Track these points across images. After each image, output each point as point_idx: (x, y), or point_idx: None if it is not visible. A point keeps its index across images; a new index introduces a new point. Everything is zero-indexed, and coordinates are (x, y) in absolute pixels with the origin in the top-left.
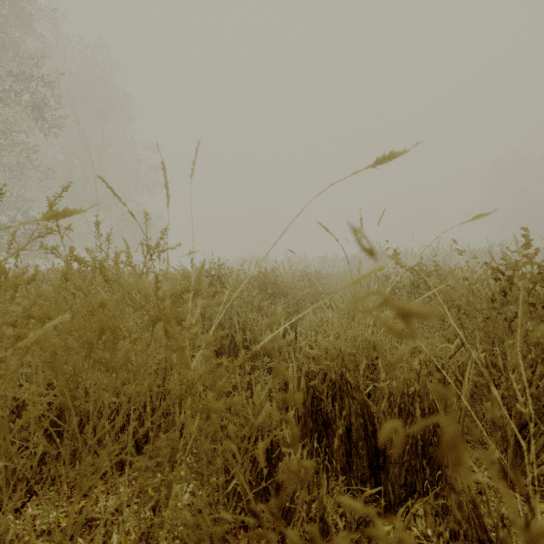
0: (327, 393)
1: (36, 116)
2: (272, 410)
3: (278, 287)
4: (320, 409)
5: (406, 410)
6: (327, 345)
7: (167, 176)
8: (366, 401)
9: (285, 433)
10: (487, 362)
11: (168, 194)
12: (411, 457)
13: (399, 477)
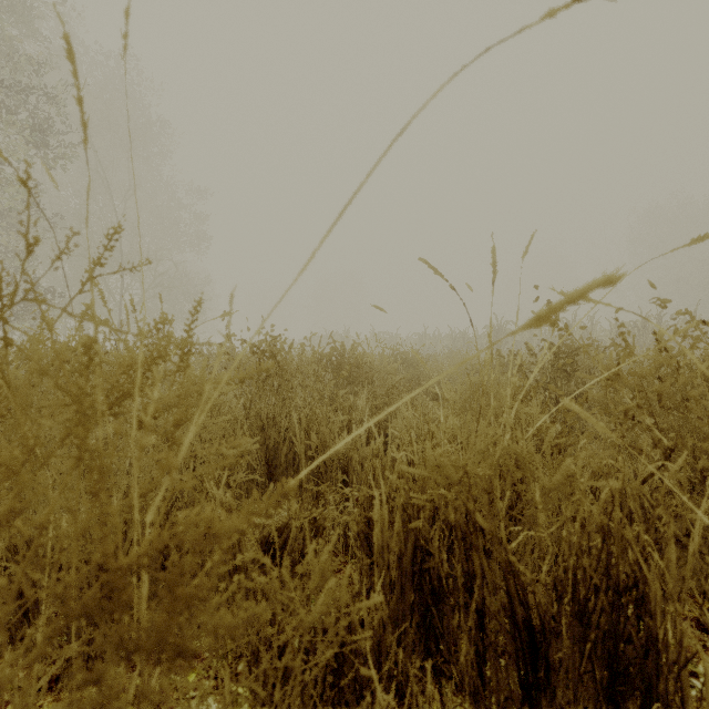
0: (439, 541)
1: (36, 143)
2: (339, 594)
3: (360, 371)
4: (428, 569)
5: (587, 582)
6: (439, 460)
7: (77, 71)
8: (513, 563)
9: (366, 619)
10: (690, 484)
11: (83, 117)
12: (595, 666)
13: (575, 703)
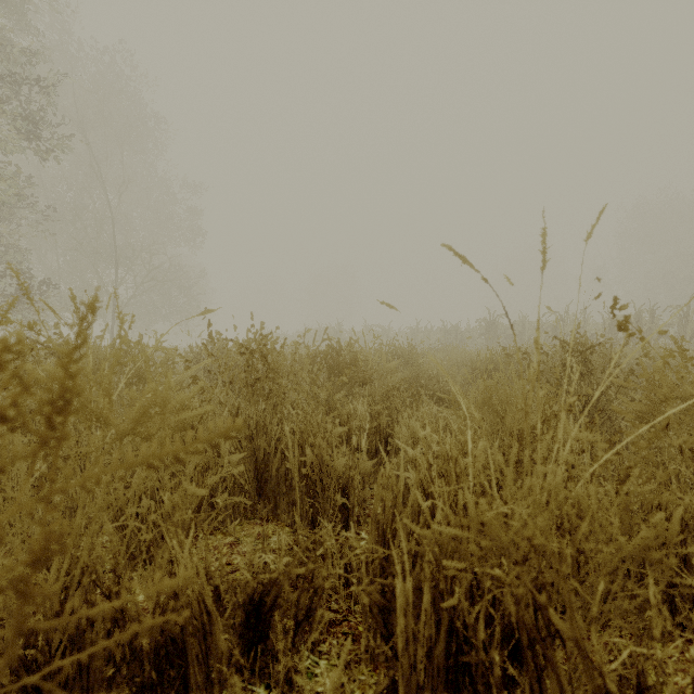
0: (478, 618)
1: (27, 136)
2: None
3: (357, 370)
4: (468, 664)
5: None
6: (483, 515)
7: None
8: (613, 693)
9: None
10: None
11: None
12: None
13: None
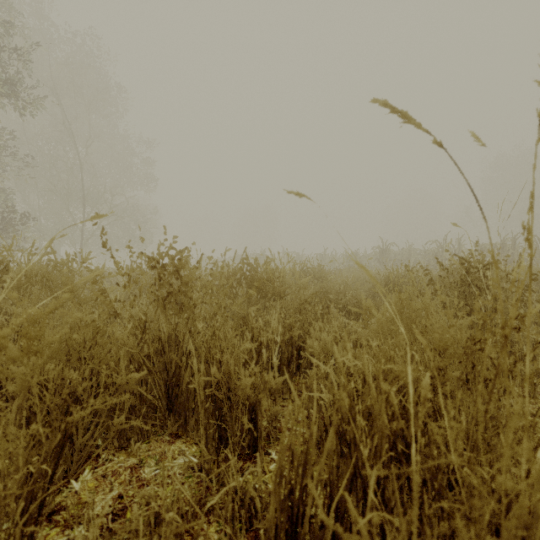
0: None
1: (6, 96)
2: None
3: (273, 285)
4: None
5: None
6: None
7: None
8: None
9: None
10: None
11: None
12: None
13: None
